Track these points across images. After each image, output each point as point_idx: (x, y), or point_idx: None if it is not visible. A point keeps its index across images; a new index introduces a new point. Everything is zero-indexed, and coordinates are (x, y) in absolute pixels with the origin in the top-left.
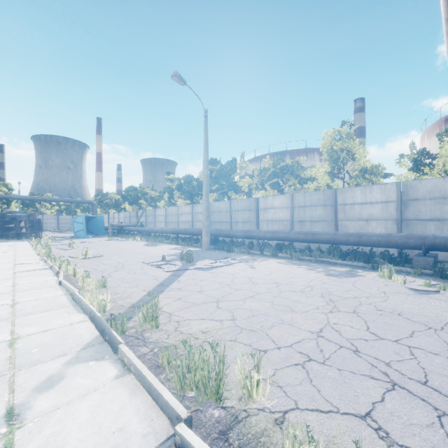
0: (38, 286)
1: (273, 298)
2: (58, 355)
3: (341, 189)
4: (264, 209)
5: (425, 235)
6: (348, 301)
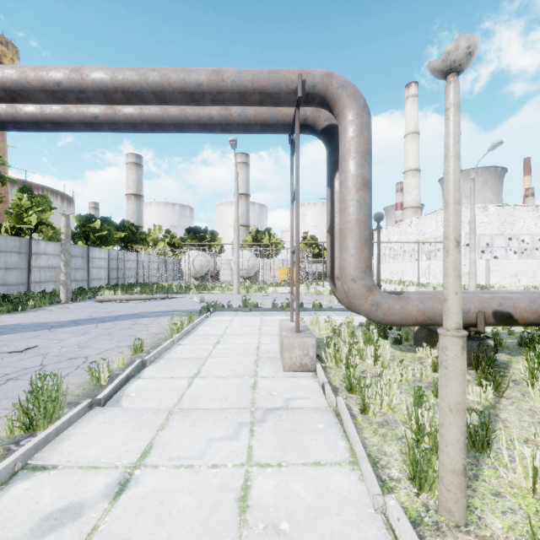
0: None
1: None
2: None
3: None
4: None
5: None
6: None
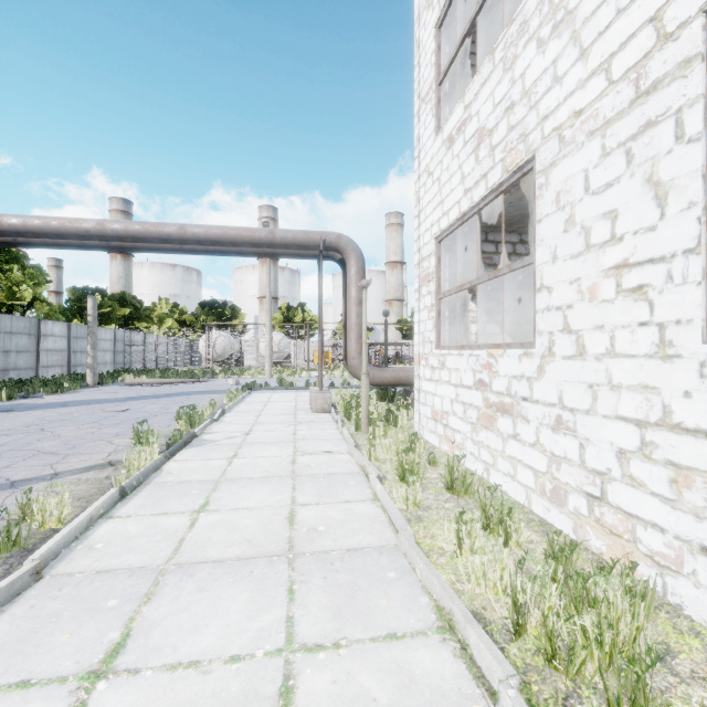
0: (79, 597)
1: (13, 445)
2: (219, 445)
3: None
4: None
5: None
6: (3, 432)
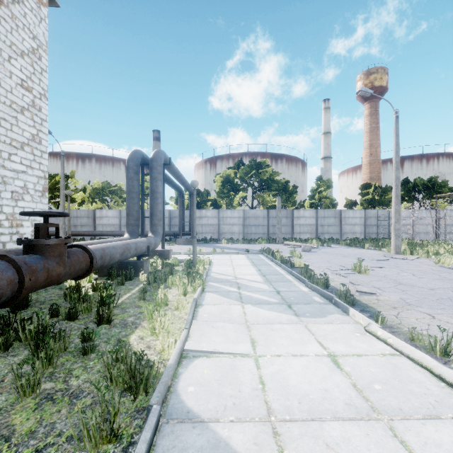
0: None
1: None
2: None
3: (147, 210)
4: (100, 217)
5: (175, 231)
6: None
